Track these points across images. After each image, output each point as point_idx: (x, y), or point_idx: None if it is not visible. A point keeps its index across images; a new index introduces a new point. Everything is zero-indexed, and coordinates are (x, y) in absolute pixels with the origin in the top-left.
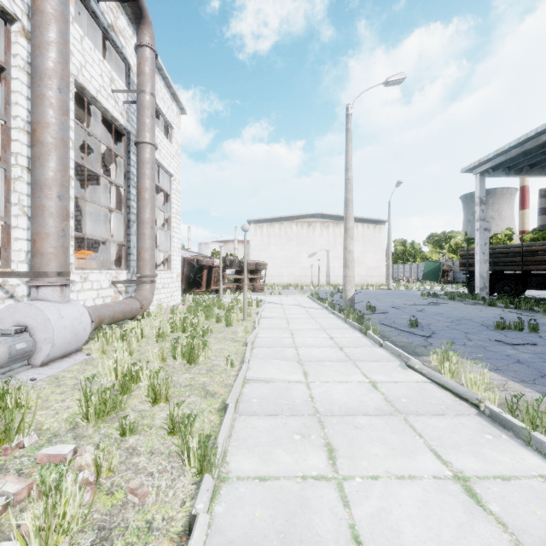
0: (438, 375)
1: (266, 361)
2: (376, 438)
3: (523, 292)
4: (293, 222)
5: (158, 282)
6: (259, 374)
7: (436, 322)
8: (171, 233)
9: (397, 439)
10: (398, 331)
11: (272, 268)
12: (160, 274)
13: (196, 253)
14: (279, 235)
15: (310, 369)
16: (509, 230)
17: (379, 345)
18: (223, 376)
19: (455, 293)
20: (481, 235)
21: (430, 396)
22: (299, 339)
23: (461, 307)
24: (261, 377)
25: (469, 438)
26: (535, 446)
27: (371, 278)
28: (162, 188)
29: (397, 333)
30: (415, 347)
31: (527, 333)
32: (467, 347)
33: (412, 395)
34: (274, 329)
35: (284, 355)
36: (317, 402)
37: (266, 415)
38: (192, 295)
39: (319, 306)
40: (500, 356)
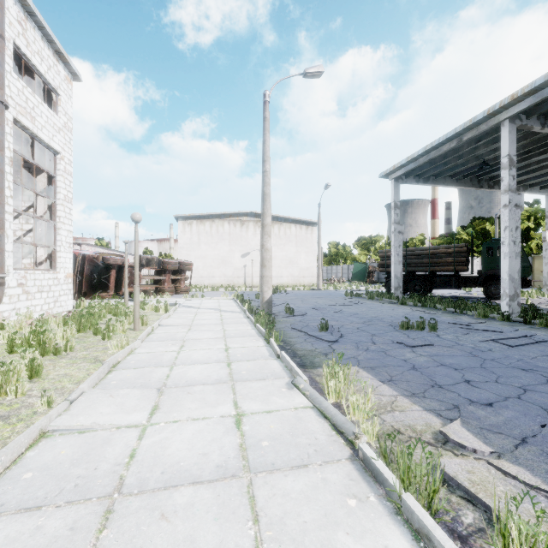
0: (319, 399)
1: (109, 393)
2: (182, 538)
3: (430, 290)
4: (226, 220)
5: (29, 285)
6: (77, 418)
7: (348, 324)
8: (57, 224)
9: (216, 536)
10: (307, 336)
11: (203, 268)
12: (34, 274)
13: (117, 252)
14: (210, 234)
15: (167, 401)
16: (422, 236)
17: (276, 356)
18: (18, 427)
19: (375, 293)
20: (396, 237)
21: (302, 431)
22: (186, 352)
23: (377, 306)
24: (74, 425)
25: (325, 512)
26: (406, 515)
27: (304, 279)
28: (39, 166)
29: (305, 338)
30: (315, 356)
31: (428, 332)
32: (368, 353)
33: (280, 432)
34: (164, 341)
35: (148, 379)
36: (135, 464)
37: (19, 510)
38: (95, 299)
39: (238, 309)
40: (398, 361)
